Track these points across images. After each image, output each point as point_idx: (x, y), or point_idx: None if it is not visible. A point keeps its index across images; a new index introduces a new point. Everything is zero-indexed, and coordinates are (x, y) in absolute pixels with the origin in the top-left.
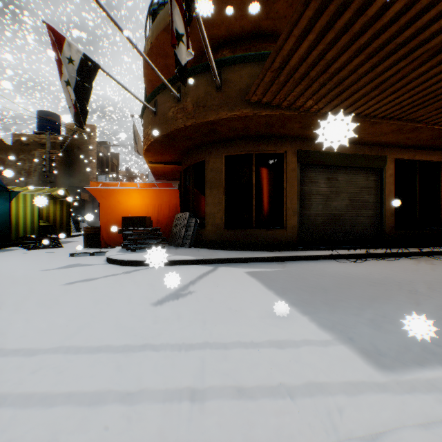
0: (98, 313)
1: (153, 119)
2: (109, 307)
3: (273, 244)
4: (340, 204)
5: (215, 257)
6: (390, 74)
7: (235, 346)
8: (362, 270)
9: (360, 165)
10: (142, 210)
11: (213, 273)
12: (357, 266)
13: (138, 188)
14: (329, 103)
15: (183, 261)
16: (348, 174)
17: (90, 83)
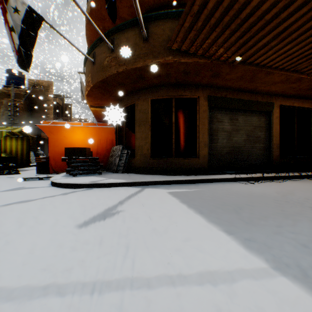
0: (16, 238)
1: (92, 68)
2: (31, 230)
3: (189, 170)
4: (240, 139)
5: (143, 180)
6: (290, 24)
7: (160, 282)
8: (262, 189)
9: (254, 109)
10: (84, 143)
11: (140, 193)
12: (257, 187)
13: (81, 126)
14: (237, 52)
15: (115, 184)
16: (245, 116)
17: (35, 32)
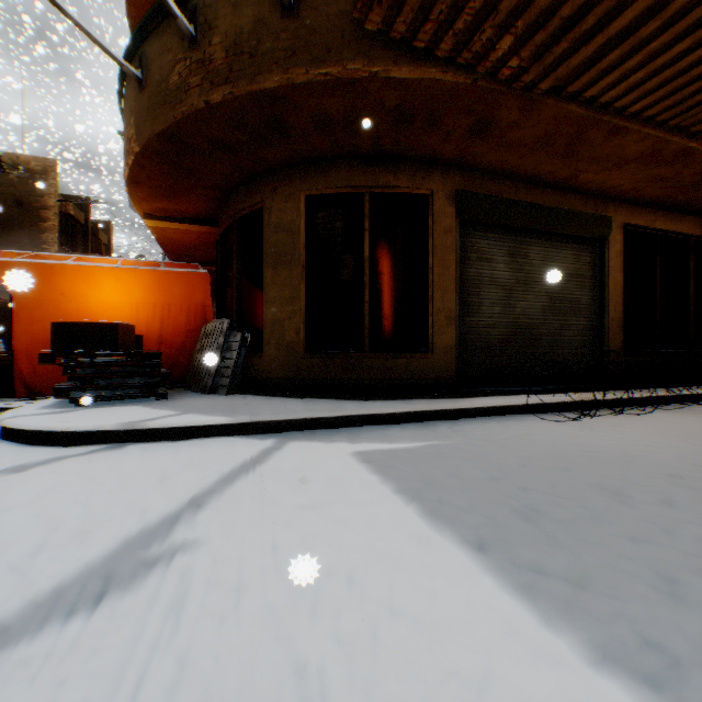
0: None
1: (139, 99)
2: None
3: (408, 385)
4: (533, 306)
5: (281, 416)
6: None
7: None
8: (609, 439)
9: (567, 231)
10: (124, 314)
11: (269, 460)
12: (591, 430)
13: (114, 267)
14: (548, 51)
15: (199, 429)
16: (546, 248)
17: None
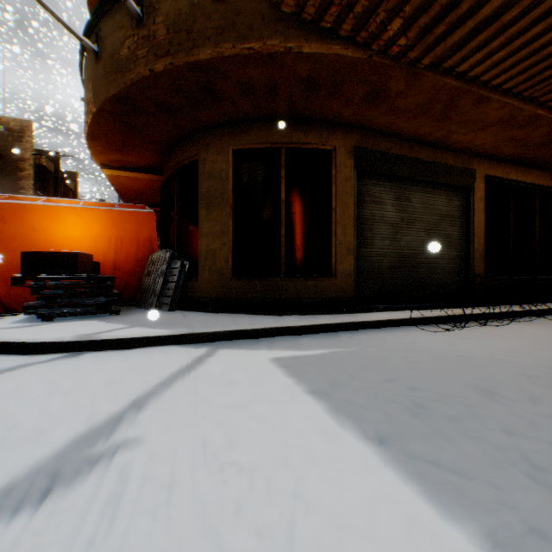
0: None
1: (96, 69)
2: None
3: (316, 303)
4: (415, 240)
5: (212, 329)
6: None
7: None
8: (477, 346)
9: (442, 180)
10: (85, 245)
11: (201, 366)
12: (462, 339)
13: (76, 207)
14: (430, 32)
15: (144, 339)
16: (425, 193)
17: None
